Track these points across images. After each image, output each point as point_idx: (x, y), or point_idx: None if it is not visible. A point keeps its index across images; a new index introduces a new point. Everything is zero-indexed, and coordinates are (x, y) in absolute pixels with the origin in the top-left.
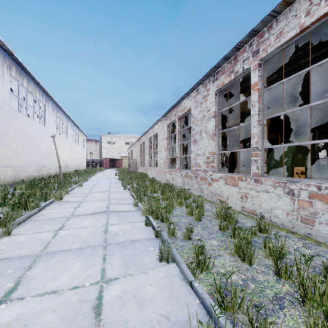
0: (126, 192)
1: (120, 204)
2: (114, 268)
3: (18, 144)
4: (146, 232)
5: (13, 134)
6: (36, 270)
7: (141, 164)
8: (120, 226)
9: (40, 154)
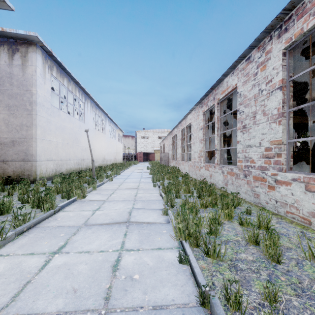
0: (156, 191)
1: (145, 210)
2: None
3: (58, 139)
4: (181, 281)
5: (54, 129)
6: None
7: (173, 158)
8: (139, 255)
9: (80, 148)
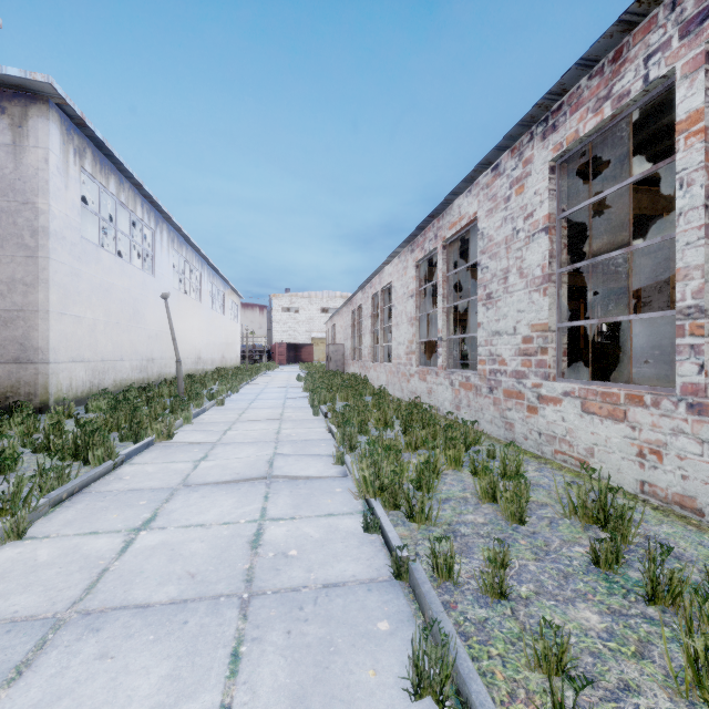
0: (319, 424)
1: (301, 457)
2: (260, 708)
3: (97, 313)
4: (367, 554)
5: (88, 292)
6: (28, 689)
7: (354, 356)
8: (295, 526)
9: (145, 334)
